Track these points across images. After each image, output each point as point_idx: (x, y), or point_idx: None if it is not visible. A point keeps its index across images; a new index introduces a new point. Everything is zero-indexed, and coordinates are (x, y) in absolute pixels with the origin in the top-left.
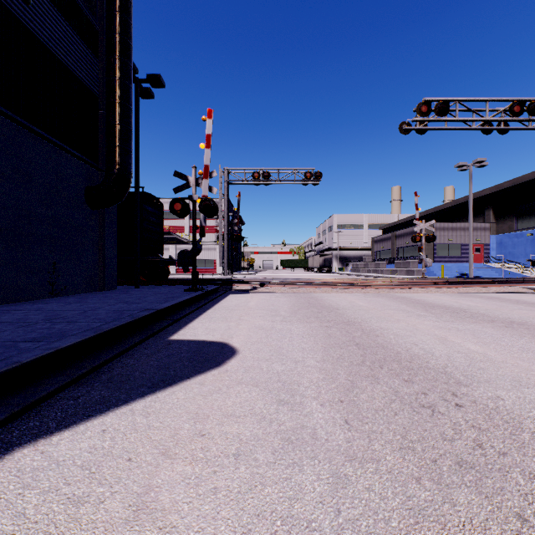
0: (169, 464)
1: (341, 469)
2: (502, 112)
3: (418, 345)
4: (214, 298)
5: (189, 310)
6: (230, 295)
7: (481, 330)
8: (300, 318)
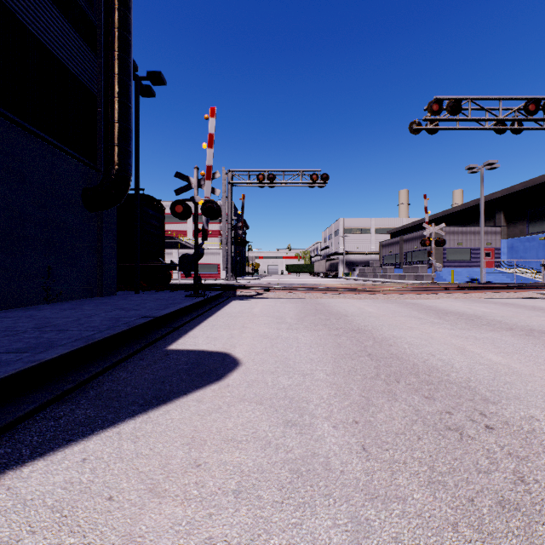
0: (156, 504)
1: (361, 511)
2: (516, 111)
3: (435, 356)
4: (217, 304)
5: (190, 317)
6: (233, 301)
7: (500, 339)
8: (307, 325)
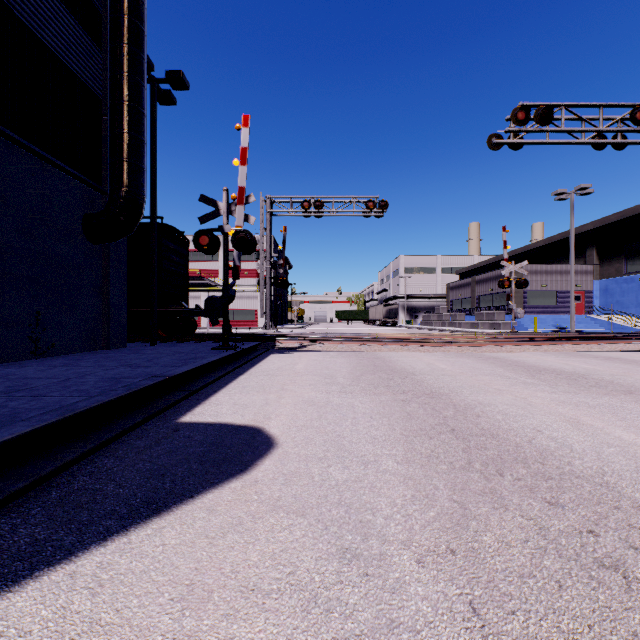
0: None
1: None
2: (619, 121)
3: (543, 432)
4: (251, 359)
5: (214, 376)
6: (272, 355)
7: (622, 406)
8: (365, 387)
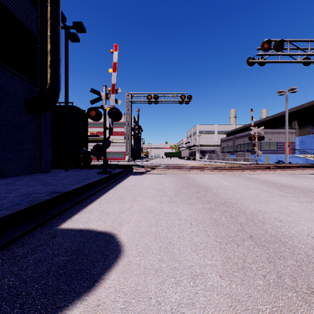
0: None
1: None
2: None
3: None
4: (118, 179)
5: (94, 190)
6: (130, 176)
7: None
8: (184, 198)
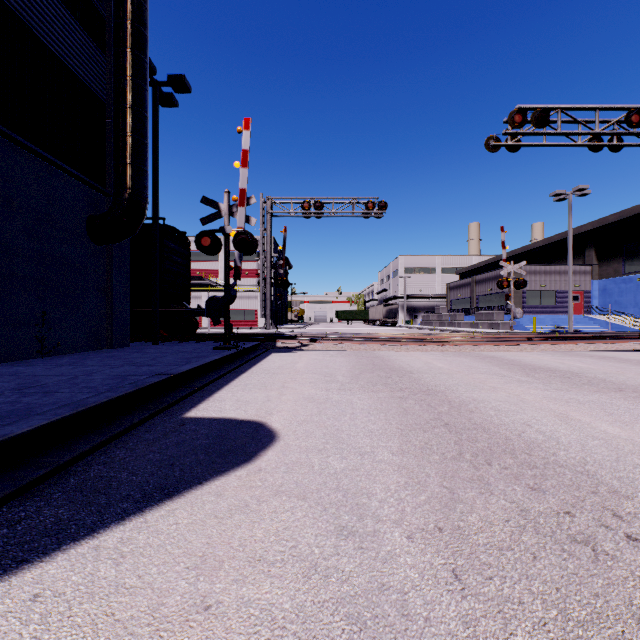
0: None
1: None
2: (615, 124)
3: (532, 426)
4: (252, 358)
5: (217, 374)
6: (272, 354)
7: (610, 403)
8: (363, 385)
